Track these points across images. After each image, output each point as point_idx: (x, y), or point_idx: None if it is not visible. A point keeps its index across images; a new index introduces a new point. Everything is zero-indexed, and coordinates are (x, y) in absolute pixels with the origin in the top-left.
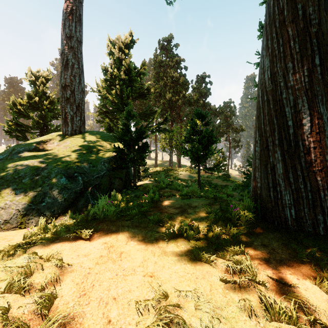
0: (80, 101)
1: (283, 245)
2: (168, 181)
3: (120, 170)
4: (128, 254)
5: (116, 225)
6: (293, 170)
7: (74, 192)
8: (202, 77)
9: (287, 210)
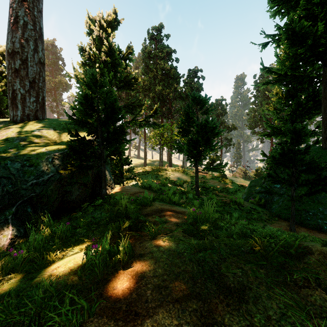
0: (37, 75)
1: None
2: (157, 186)
3: (83, 171)
4: None
5: None
6: None
7: None
8: (194, 71)
9: None
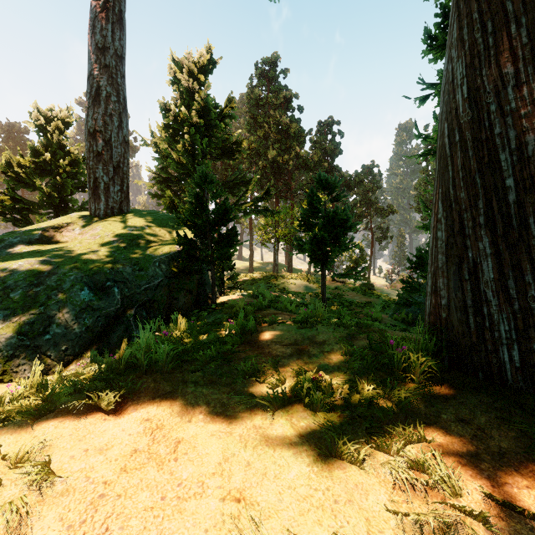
0: (121, 158)
1: (498, 421)
2: (271, 296)
3: (189, 276)
4: (193, 446)
5: (172, 381)
6: (517, 274)
7: (105, 315)
8: (327, 124)
9: (504, 351)
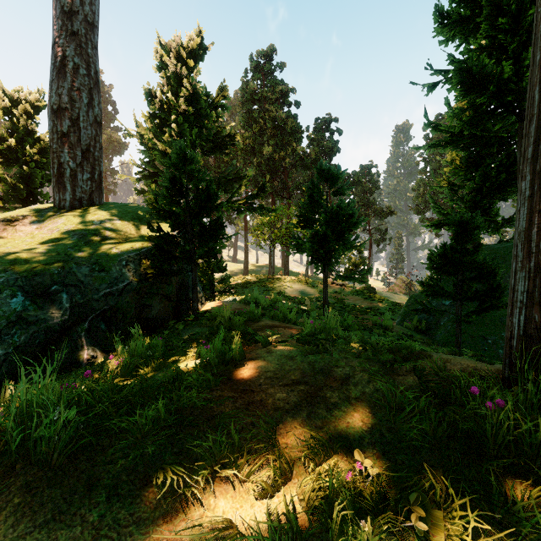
0: (92, 141)
1: None
2: (267, 301)
3: (165, 278)
4: None
5: (65, 486)
6: None
7: (45, 330)
8: (325, 121)
9: None
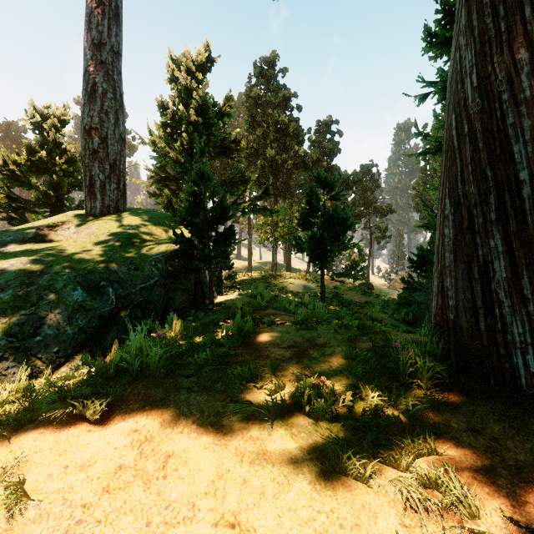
0: (117, 156)
1: (513, 430)
2: (270, 295)
3: (186, 276)
4: (184, 461)
5: (165, 387)
6: (532, 273)
7: (99, 316)
8: (326, 123)
9: (518, 355)
